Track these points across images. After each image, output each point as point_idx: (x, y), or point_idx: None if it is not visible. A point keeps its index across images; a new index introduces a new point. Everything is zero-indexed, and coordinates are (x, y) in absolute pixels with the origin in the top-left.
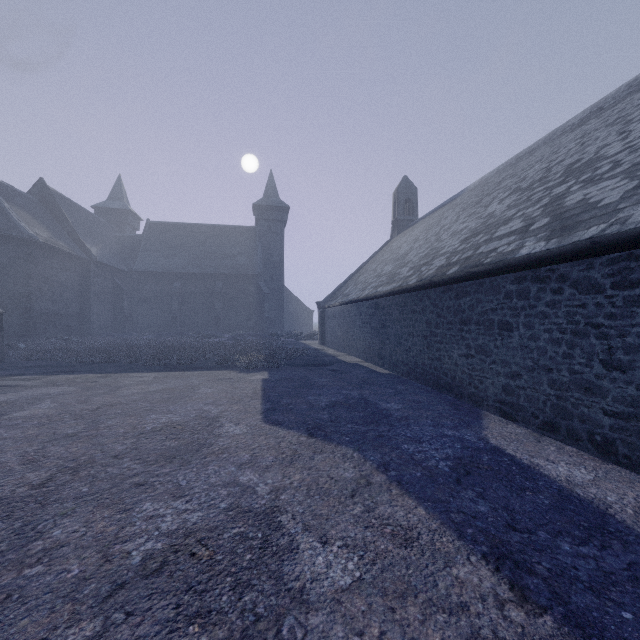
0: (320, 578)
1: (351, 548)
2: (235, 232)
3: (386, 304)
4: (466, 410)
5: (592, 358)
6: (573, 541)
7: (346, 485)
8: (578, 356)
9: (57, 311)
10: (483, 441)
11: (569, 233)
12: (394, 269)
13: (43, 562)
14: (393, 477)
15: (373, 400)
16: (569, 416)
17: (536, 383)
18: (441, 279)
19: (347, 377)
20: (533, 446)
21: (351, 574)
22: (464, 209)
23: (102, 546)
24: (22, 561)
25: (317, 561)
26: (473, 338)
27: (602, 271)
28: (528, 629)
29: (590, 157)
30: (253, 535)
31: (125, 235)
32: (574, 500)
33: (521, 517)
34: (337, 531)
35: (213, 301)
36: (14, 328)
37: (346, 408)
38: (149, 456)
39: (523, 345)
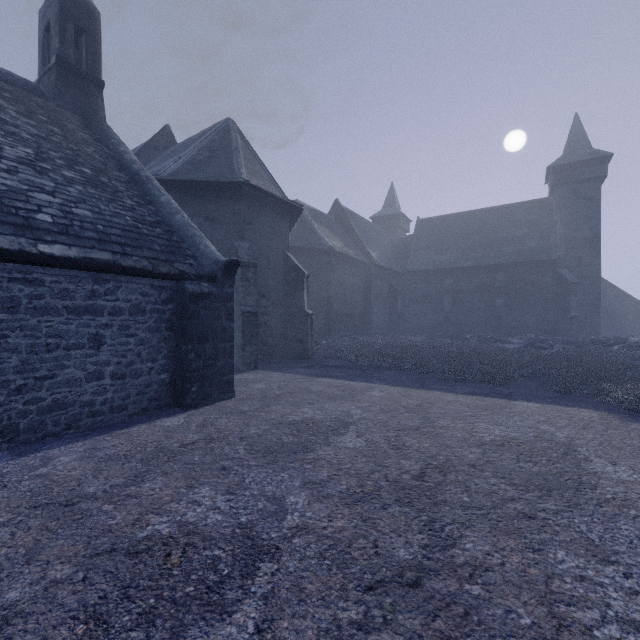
0: None
1: None
2: (519, 210)
3: None
4: None
5: None
6: None
7: None
8: None
9: (347, 312)
10: None
11: None
12: None
13: None
14: None
15: None
16: None
17: None
18: None
19: None
20: None
21: None
22: None
23: None
24: None
25: None
26: None
27: None
28: None
29: None
30: None
31: (397, 238)
32: None
33: None
34: None
35: (491, 298)
36: (319, 327)
37: None
38: None
39: None
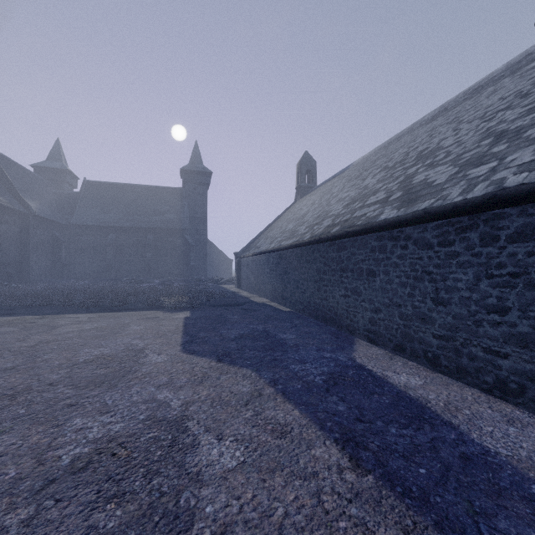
0: (213, 464)
1: (240, 441)
2: (164, 192)
3: (288, 255)
4: (343, 338)
5: (426, 296)
6: (399, 426)
7: (242, 397)
8: (417, 295)
9: None
10: (351, 360)
11: (412, 204)
12: (295, 227)
13: None
14: (279, 389)
15: (273, 332)
16: (412, 339)
17: (391, 316)
18: (327, 236)
19: (255, 314)
20: (386, 363)
21: (237, 459)
22: (349, 181)
23: (36, 454)
24: None
25: (213, 452)
26: (349, 282)
27: (432, 233)
28: (356, 485)
29: (434, 147)
30: (164, 437)
31: (63, 192)
32: (406, 399)
33: (367, 412)
34: (231, 430)
35: (145, 251)
36: None
37: (251, 339)
38: (81, 382)
39: (382, 287)
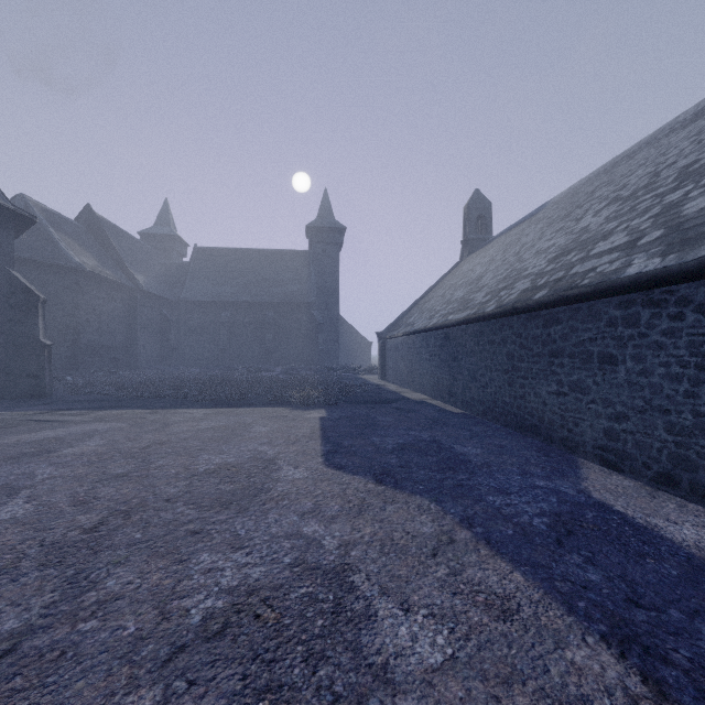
0: (405, 653)
1: (438, 618)
2: (287, 257)
3: (458, 334)
4: (558, 457)
5: None
6: None
7: (425, 542)
8: (704, 395)
9: (104, 343)
10: (584, 494)
11: (692, 247)
12: (467, 294)
13: (97, 616)
14: (480, 534)
15: (447, 443)
16: (693, 467)
17: (648, 427)
18: (526, 305)
19: (414, 416)
20: (647, 502)
21: (442, 650)
22: (549, 224)
23: (158, 601)
24: (76, 614)
25: (400, 632)
26: (566, 373)
27: None
28: None
29: None
30: (323, 597)
31: (172, 262)
32: None
33: (644, 590)
34: (420, 597)
35: (263, 332)
36: (62, 361)
37: (416, 452)
38: (203, 501)
39: (631, 381)
